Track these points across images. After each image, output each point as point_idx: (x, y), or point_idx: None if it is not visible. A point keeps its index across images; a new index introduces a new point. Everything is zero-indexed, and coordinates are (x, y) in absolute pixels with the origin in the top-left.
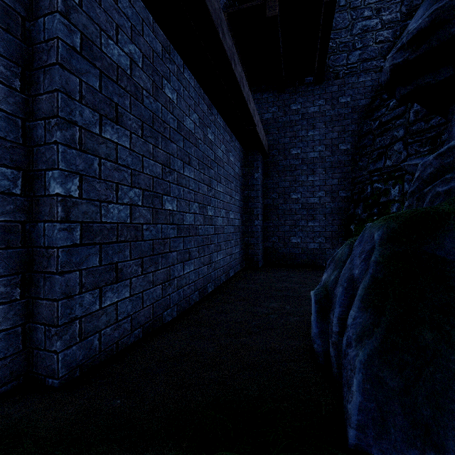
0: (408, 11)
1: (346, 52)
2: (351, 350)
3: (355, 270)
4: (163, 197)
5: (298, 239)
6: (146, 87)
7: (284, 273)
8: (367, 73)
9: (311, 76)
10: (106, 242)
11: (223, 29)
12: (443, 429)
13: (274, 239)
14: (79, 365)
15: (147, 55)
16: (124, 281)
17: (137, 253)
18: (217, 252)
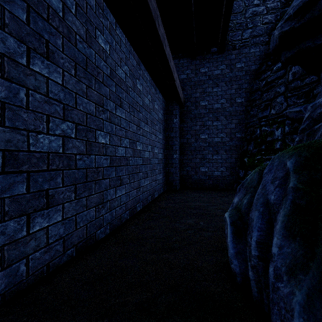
0: (286, 1)
1: (241, 30)
2: (283, 285)
3: (271, 195)
4: (97, 132)
5: (205, 169)
6: (80, 33)
7: (196, 194)
8: (256, 46)
9: (215, 47)
10: (35, 170)
11: None
12: None
13: (188, 169)
14: (1, 293)
15: (80, 5)
16: (56, 207)
17: (70, 180)
18: (145, 179)
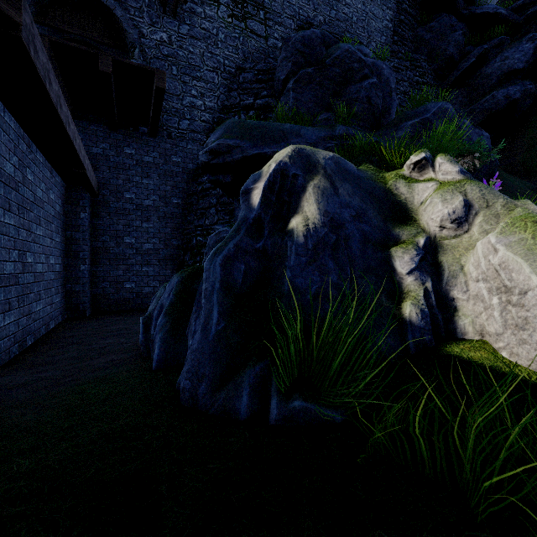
0: (222, 106)
1: (178, 118)
2: (157, 335)
3: (165, 300)
4: None
5: (132, 284)
6: None
7: (118, 318)
8: (194, 142)
9: (145, 127)
10: None
11: (61, 103)
12: (187, 351)
13: (104, 285)
14: None
15: None
16: None
17: None
18: (37, 302)
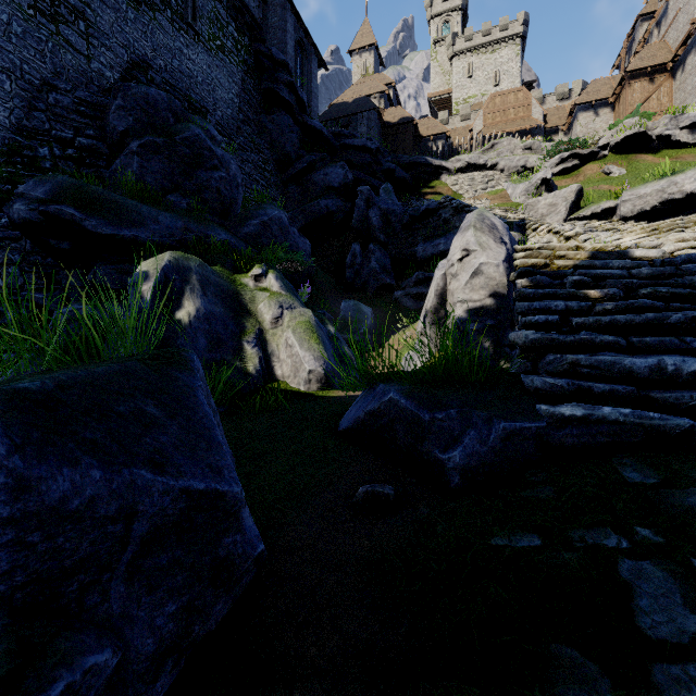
0: (19, 125)
1: None
2: None
3: None
4: None
5: None
6: None
7: None
8: None
9: None
10: None
11: None
12: None
13: None
14: None
15: None
16: None
17: None
18: None
